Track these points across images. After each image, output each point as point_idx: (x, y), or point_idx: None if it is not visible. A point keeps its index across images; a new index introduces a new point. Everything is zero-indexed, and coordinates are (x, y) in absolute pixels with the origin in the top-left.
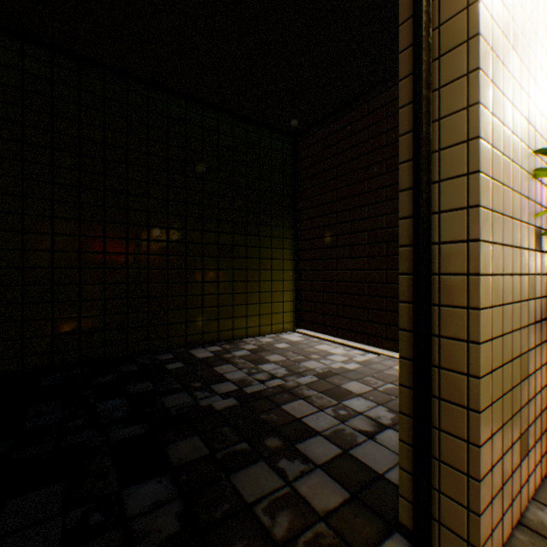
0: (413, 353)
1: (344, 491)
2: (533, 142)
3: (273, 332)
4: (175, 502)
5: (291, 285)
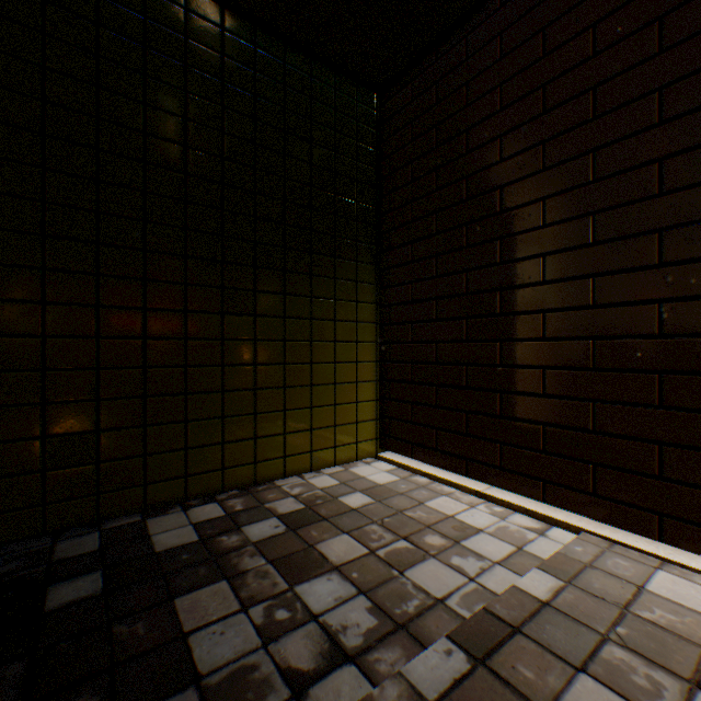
0: None
1: None
2: None
3: (339, 460)
4: None
5: (371, 371)
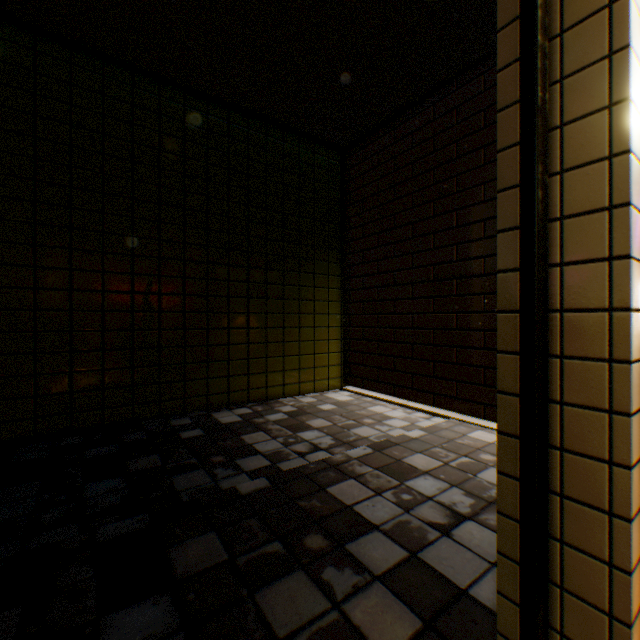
0: (522, 428)
1: (414, 617)
2: None
3: (317, 389)
4: (175, 639)
5: (338, 333)
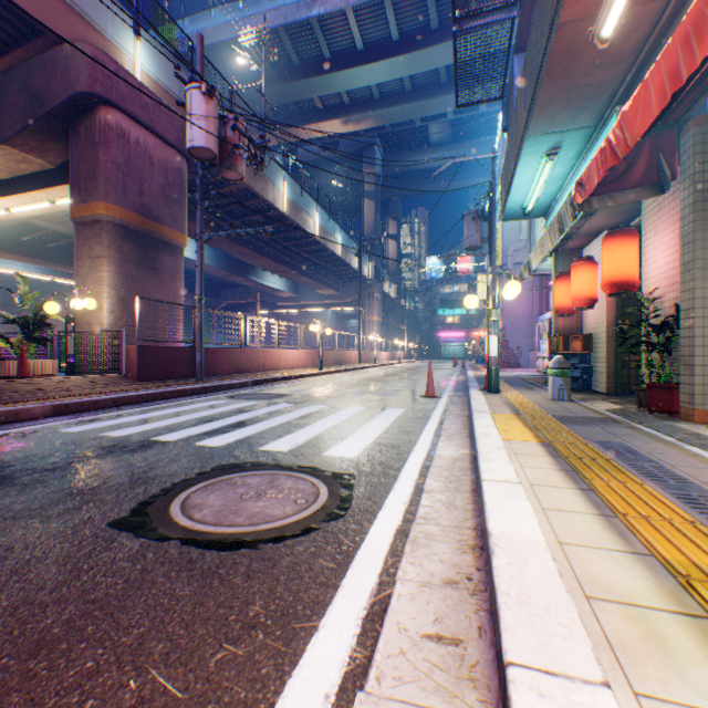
0: None
1: None
2: (660, 306)
3: None
4: None
5: None
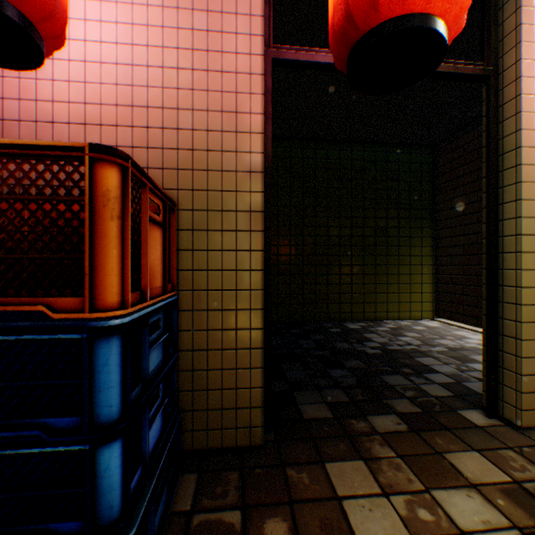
0: (485, 310)
1: (450, 392)
2: None
3: (411, 318)
4: (352, 377)
5: (429, 279)
